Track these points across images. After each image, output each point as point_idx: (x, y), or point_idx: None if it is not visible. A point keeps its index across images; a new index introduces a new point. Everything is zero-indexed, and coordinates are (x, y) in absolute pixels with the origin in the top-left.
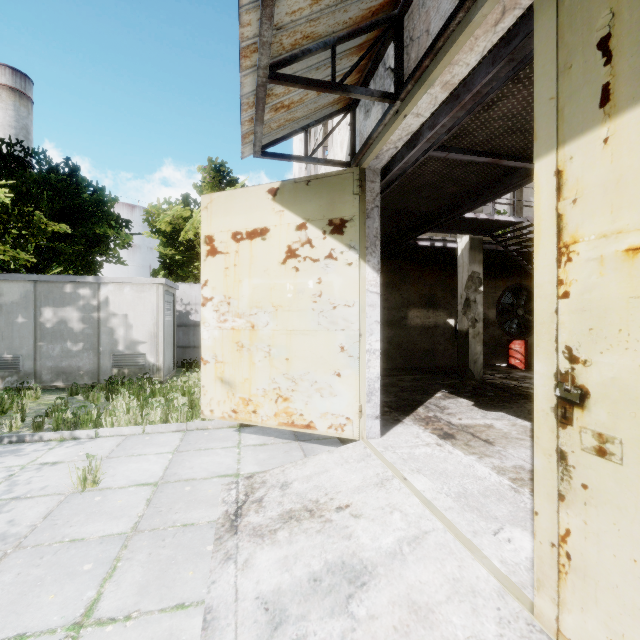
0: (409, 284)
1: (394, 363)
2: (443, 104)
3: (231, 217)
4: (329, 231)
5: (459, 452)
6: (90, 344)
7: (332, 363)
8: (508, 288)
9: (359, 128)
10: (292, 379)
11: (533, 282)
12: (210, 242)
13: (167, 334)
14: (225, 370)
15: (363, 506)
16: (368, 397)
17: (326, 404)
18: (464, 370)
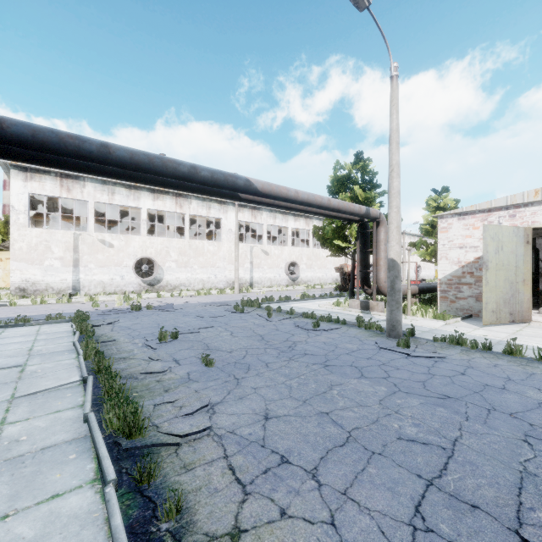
0: None
1: None
2: None
3: (6, 256)
4: None
5: None
6: None
7: None
8: None
9: None
10: None
11: None
12: (1, 259)
13: None
14: (4, 279)
15: None
16: None
17: None
18: None
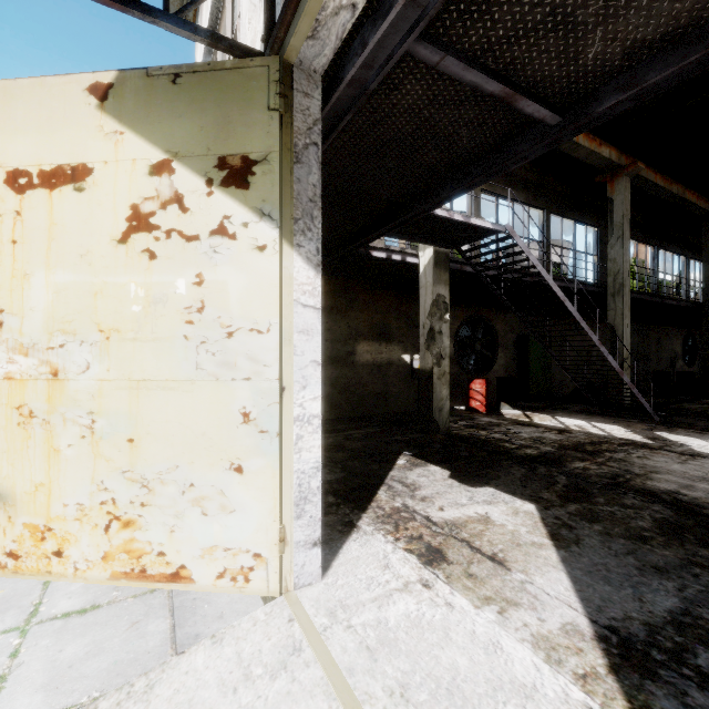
0: (358, 310)
1: (339, 412)
2: None
3: (4, 138)
4: (219, 180)
5: (464, 601)
6: None
7: (225, 446)
8: (466, 319)
9: None
10: (141, 481)
11: (490, 313)
12: None
13: None
14: None
15: None
16: (298, 508)
17: (213, 529)
18: (428, 420)
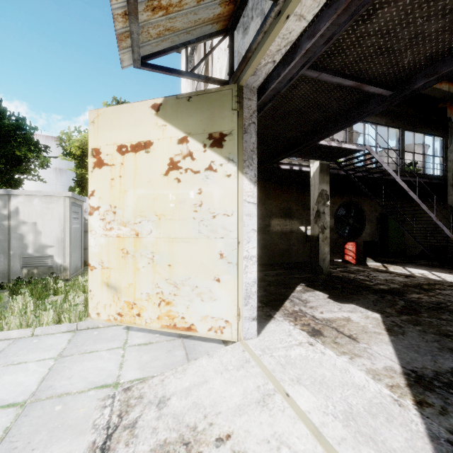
0: (272, 199)
1: (260, 260)
2: (325, 8)
3: (116, 131)
4: (209, 144)
5: (331, 352)
6: (1, 248)
7: (212, 269)
8: (342, 203)
9: (237, 48)
10: (174, 284)
11: (359, 199)
12: (97, 154)
13: (74, 239)
14: (111, 275)
15: (246, 437)
16: (245, 300)
17: (206, 308)
18: (315, 266)
